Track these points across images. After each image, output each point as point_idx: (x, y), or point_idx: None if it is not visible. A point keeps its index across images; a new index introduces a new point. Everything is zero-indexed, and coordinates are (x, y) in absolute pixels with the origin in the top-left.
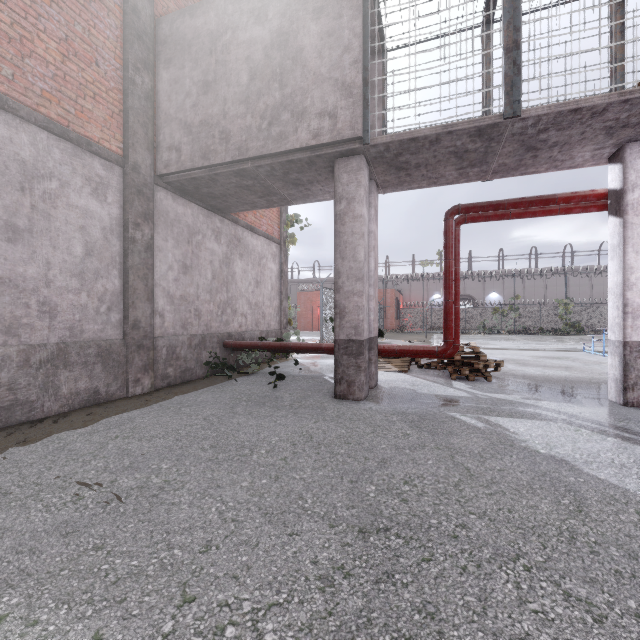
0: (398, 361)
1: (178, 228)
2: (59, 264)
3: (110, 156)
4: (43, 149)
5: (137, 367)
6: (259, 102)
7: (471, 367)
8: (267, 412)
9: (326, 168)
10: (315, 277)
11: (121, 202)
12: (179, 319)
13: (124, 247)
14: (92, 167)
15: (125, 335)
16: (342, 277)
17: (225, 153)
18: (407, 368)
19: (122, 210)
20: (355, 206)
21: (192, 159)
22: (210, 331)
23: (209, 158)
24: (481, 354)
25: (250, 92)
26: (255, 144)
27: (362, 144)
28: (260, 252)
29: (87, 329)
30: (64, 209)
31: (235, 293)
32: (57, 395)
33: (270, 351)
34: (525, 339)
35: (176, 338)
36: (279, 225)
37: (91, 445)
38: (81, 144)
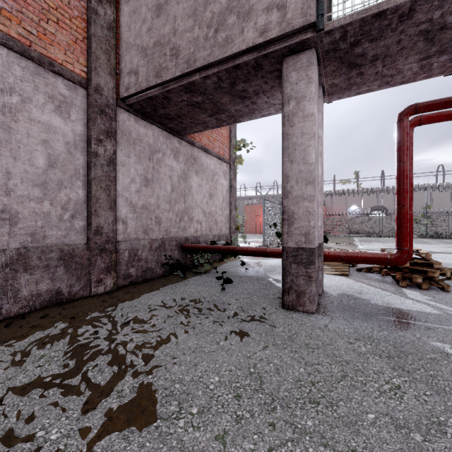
0: (337, 264)
1: (140, 146)
2: (20, 174)
3: (73, 77)
4: (2, 65)
5: (99, 269)
6: (206, 12)
7: (424, 275)
8: (211, 325)
9: (272, 73)
10: (258, 192)
11: (85, 120)
12: (141, 225)
13: (87, 161)
14: (55, 86)
15: (88, 240)
16: (290, 181)
17: (175, 68)
18: (348, 272)
19: (86, 127)
20: (305, 105)
21: (147, 79)
22: (169, 236)
23: (161, 75)
24: (434, 262)
25: (197, 4)
26: (202, 54)
27: (315, 32)
28: (213, 170)
29: (50, 235)
30: (25, 123)
31: (191, 203)
32: (17, 297)
33: (220, 253)
34: (441, 242)
35: (138, 242)
36: (229, 148)
37: (5, 371)
38: (43, 63)
